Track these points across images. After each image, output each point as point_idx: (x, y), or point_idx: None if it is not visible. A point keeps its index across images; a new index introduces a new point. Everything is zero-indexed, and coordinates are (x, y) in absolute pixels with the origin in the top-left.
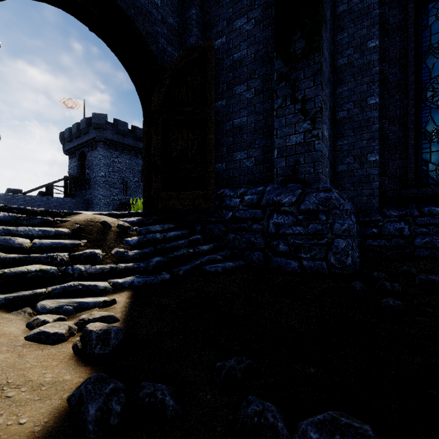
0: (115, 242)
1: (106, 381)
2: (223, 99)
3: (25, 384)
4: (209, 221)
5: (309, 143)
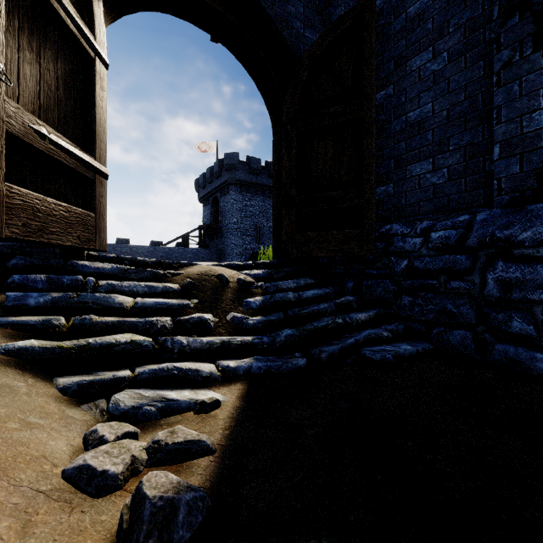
0: (232, 303)
1: None
2: (390, 84)
3: None
4: (367, 274)
5: None
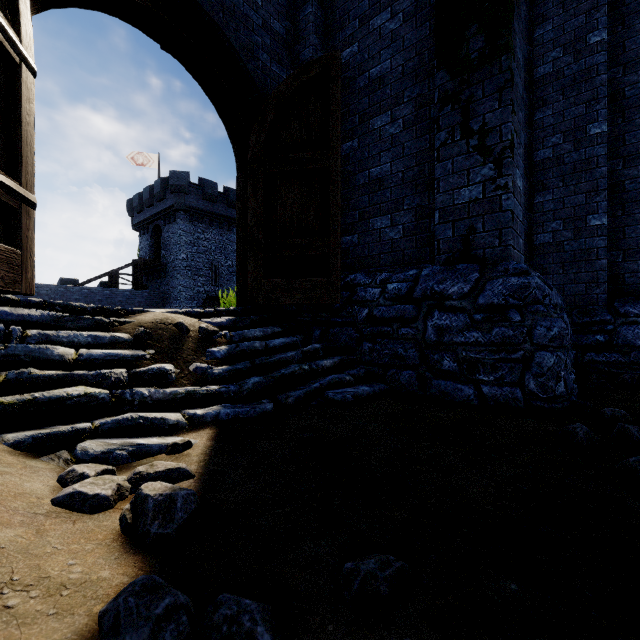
0: (195, 354)
1: (160, 592)
2: (355, 138)
3: (37, 584)
4: (333, 322)
5: (491, 199)
